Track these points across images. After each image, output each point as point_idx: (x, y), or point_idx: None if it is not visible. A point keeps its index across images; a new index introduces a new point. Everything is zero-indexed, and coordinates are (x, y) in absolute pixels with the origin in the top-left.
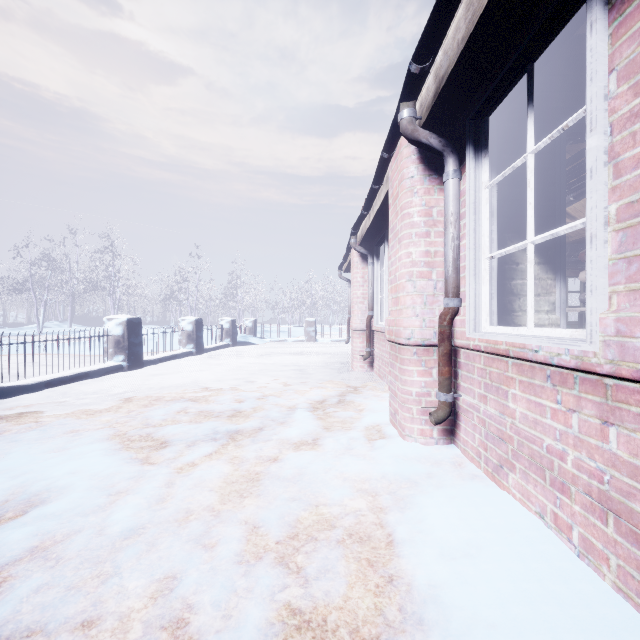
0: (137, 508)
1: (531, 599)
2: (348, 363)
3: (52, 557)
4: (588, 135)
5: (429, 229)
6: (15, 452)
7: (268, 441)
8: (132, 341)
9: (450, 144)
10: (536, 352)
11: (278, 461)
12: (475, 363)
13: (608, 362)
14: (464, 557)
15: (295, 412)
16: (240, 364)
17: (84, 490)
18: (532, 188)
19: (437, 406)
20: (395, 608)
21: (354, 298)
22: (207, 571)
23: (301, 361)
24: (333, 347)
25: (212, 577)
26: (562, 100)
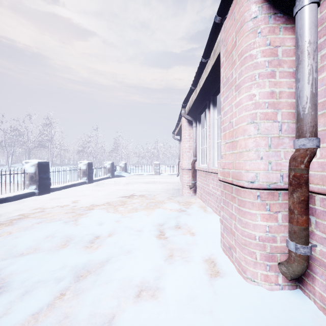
0: None
1: None
2: (179, 189)
3: None
4: None
5: (274, 69)
6: None
7: (110, 283)
8: (41, 176)
9: None
10: None
11: None
12: None
13: None
14: None
15: (141, 238)
16: (112, 190)
17: None
18: None
19: (283, 252)
20: None
21: (183, 149)
22: None
23: (150, 188)
24: (169, 178)
25: None
26: None
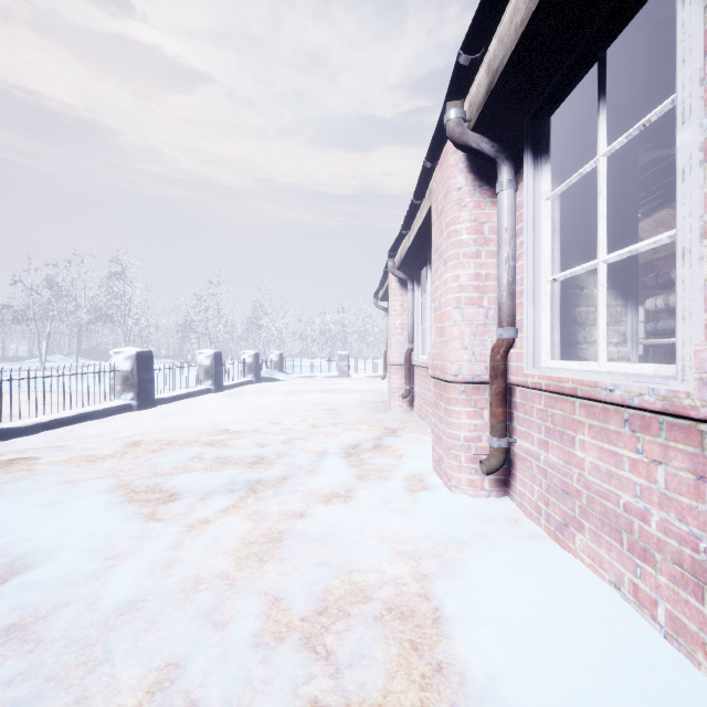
0: (137, 575)
1: (612, 695)
2: (385, 402)
3: (31, 638)
4: (679, 129)
5: (479, 248)
6: (0, 506)
7: (294, 493)
8: (142, 377)
9: (504, 149)
10: (611, 391)
11: (305, 517)
12: (534, 403)
13: (706, 404)
14: (527, 639)
15: (325, 458)
16: (264, 403)
17: (76, 553)
18: (604, 197)
19: (489, 453)
20: (446, 706)
21: (392, 329)
22: (217, 657)
23: (332, 399)
24: (368, 384)
25: (223, 665)
26: (633, 99)
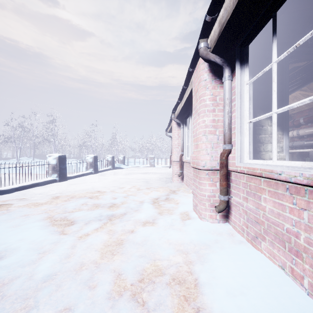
0: (53, 262)
1: None
2: (170, 178)
3: None
4: None
5: (214, 107)
6: None
7: (128, 221)
8: (61, 167)
9: (226, 61)
10: (280, 174)
11: (133, 233)
12: (240, 180)
13: None
14: (240, 295)
15: (143, 204)
16: (116, 178)
17: (25, 251)
18: (275, 82)
19: (219, 202)
20: None
21: (173, 145)
22: (89, 305)
23: (147, 177)
24: (163, 170)
25: (92, 309)
26: (286, 38)
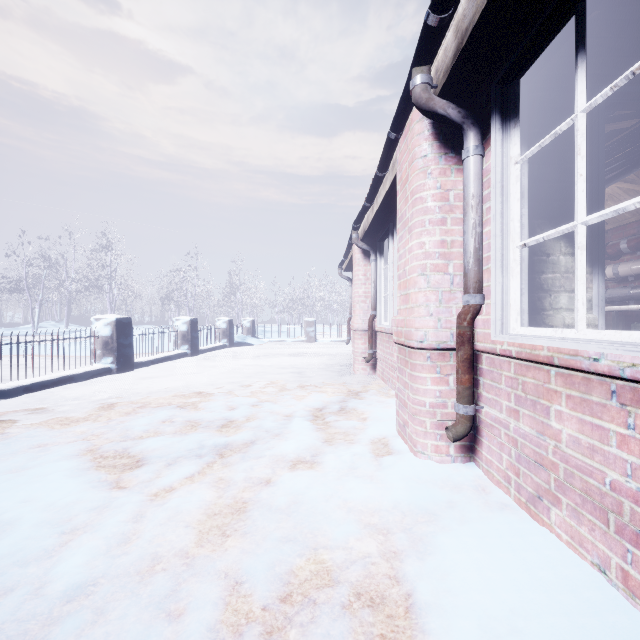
0: (92, 554)
1: None
2: (349, 365)
3: None
4: None
5: (445, 215)
6: None
7: (260, 458)
8: (121, 342)
9: (471, 115)
10: (596, 361)
11: (270, 485)
12: (502, 371)
13: None
14: (511, 635)
15: (292, 422)
16: (236, 366)
17: (32, 527)
18: (584, 155)
19: (454, 419)
20: None
21: (356, 297)
22: None
23: (300, 363)
24: (333, 348)
25: None
26: (599, 66)
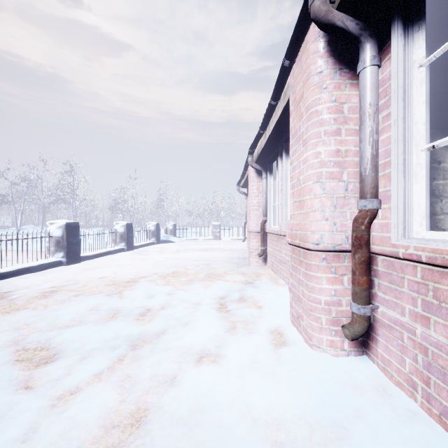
0: None
1: None
2: (245, 258)
3: None
4: None
5: (339, 126)
6: None
7: (168, 351)
8: (70, 241)
9: (368, 27)
10: None
11: (175, 385)
12: (405, 274)
13: None
14: None
15: (199, 310)
16: (160, 259)
17: None
18: None
19: (348, 316)
20: None
21: (251, 206)
22: None
23: (208, 256)
24: (233, 244)
25: None
26: None
